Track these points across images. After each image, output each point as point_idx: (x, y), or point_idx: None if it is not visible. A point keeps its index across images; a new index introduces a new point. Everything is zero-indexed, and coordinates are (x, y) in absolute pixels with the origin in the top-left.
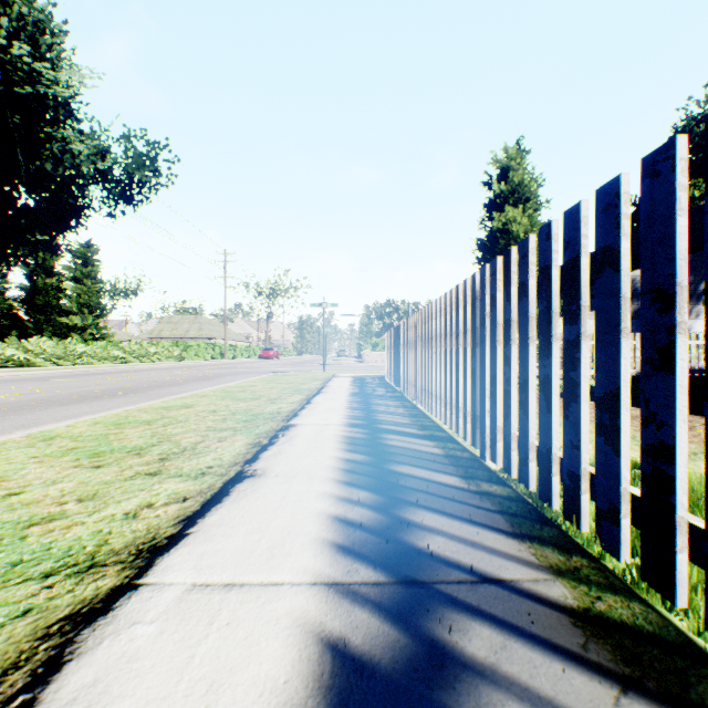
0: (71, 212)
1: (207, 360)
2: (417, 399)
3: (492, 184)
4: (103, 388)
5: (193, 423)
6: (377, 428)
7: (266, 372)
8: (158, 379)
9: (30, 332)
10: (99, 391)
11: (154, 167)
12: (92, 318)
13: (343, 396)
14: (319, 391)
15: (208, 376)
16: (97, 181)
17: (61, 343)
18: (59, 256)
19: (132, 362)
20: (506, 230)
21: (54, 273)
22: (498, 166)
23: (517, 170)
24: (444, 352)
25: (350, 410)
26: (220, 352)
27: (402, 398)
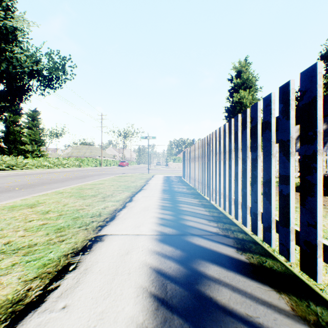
0: (22, 93)
1: (93, 166)
2: (210, 197)
3: (233, 79)
4: (13, 185)
5: (1, 233)
6: (190, 246)
7: (117, 173)
8: (54, 178)
9: (6, 153)
10: (7, 186)
11: (63, 69)
12: (36, 146)
13: (157, 193)
14: (141, 188)
15: (84, 176)
16: (34, 77)
17: (14, 158)
18: (21, 116)
19: (53, 168)
20: (240, 102)
21: (18, 125)
22: (236, 70)
23: (245, 72)
24: (251, 162)
25: (161, 211)
26: (99, 163)
27: (198, 196)
